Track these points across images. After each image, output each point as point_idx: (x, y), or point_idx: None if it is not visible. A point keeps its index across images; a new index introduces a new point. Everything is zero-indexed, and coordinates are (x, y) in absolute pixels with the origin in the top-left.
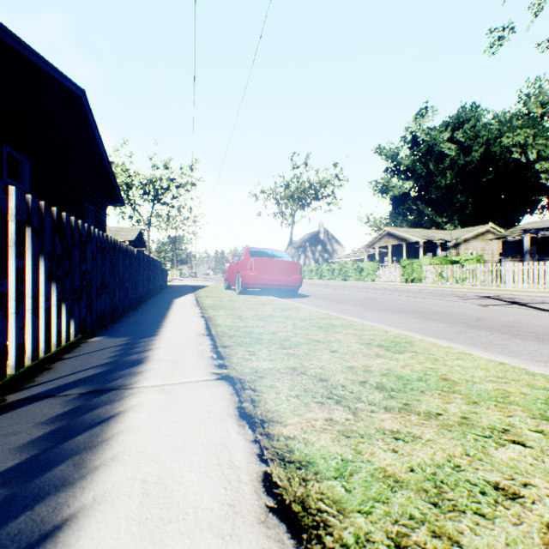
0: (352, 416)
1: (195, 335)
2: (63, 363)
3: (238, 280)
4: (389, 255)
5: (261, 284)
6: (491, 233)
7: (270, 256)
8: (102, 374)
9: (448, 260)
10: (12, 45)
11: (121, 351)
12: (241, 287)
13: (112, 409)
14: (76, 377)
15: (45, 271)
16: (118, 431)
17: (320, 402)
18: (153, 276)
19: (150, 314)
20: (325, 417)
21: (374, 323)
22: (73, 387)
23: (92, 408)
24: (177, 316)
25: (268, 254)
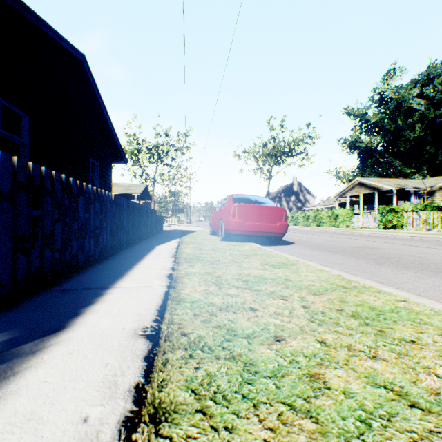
0: None
1: (125, 336)
2: None
3: (221, 226)
4: (361, 203)
5: (244, 231)
6: None
7: (253, 202)
8: None
9: (434, 206)
10: None
11: None
12: (224, 234)
13: None
14: None
15: None
16: None
17: None
18: (143, 222)
19: (111, 269)
20: None
21: None
22: None
23: None
24: (137, 275)
25: (251, 200)
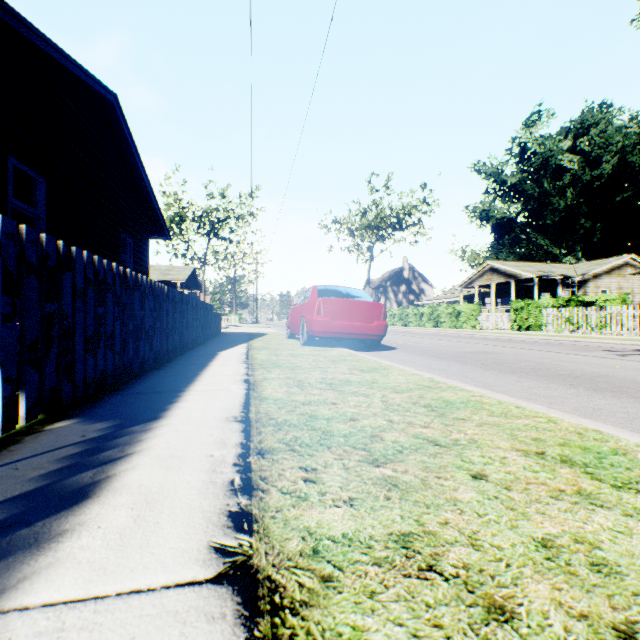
0: None
1: (220, 421)
2: None
3: (303, 326)
4: (493, 295)
5: (332, 332)
6: (630, 267)
7: (344, 296)
8: None
9: (579, 301)
10: (12, 24)
11: (75, 457)
12: (306, 336)
13: None
14: None
15: None
16: None
17: None
18: (198, 322)
19: (175, 375)
20: None
21: (518, 400)
22: None
23: None
24: (209, 380)
25: (342, 293)
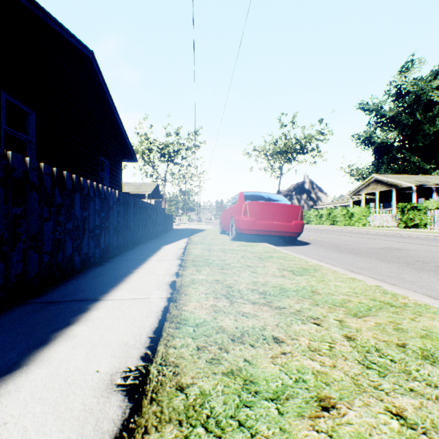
0: None
1: (96, 387)
2: None
3: (232, 225)
4: (377, 201)
5: (256, 230)
6: None
7: (266, 200)
8: None
9: None
10: None
11: None
12: (234, 233)
13: None
14: None
15: None
16: None
17: None
18: (151, 221)
19: (108, 273)
20: None
21: None
22: None
23: None
24: (135, 282)
25: (264, 197)
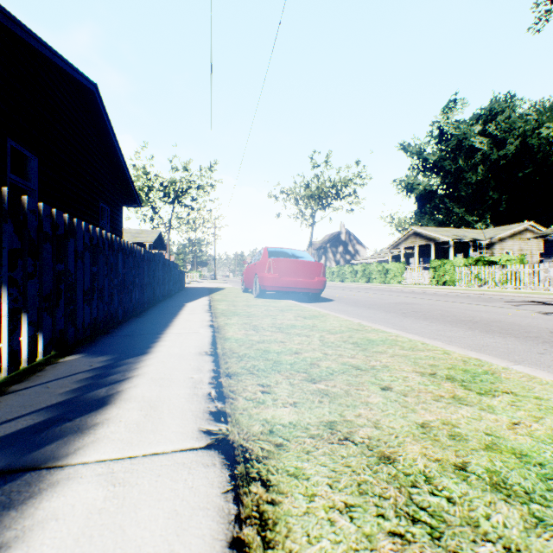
0: None
1: (195, 354)
2: None
3: (256, 282)
4: (416, 256)
5: (280, 287)
6: (529, 232)
7: (290, 257)
8: (36, 428)
9: (485, 260)
10: (12, 28)
11: (89, 380)
12: (258, 290)
13: None
14: None
15: None
16: None
17: (398, 536)
18: (167, 278)
19: (152, 322)
20: None
21: (425, 339)
22: None
23: None
24: (181, 326)
25: (288, 254)
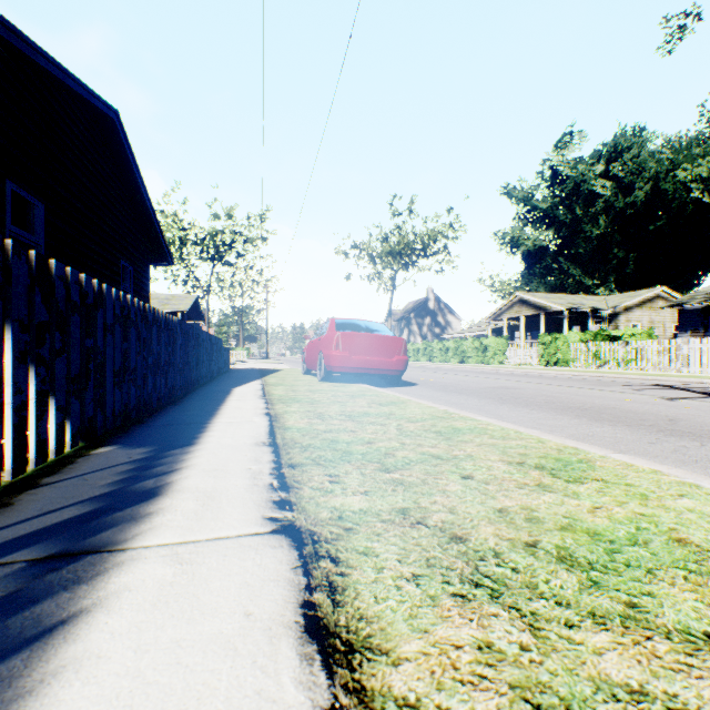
0: (532, 638)
1: (250, 445)
2: (33, 493)
3: (320, 362)
4: (522, 329)
5: (351, 367)
6: (662, 299)
7: (363, 330)
8: (85, 518)
9: (606, 335)
10: (14, 43)
11: (132, 472)
12: (324, 372)
13: (69, 603)
14: (41, 522)
15: (12, 348)
16: (57, 666)
17: (460, 596)
18: (208, 357)
19: (195, 410)
20: (476, 639)
21: (519, 427)
22: (25, 545)
23: (33, 600)
24: (231, 414)
25: (361, 327)
